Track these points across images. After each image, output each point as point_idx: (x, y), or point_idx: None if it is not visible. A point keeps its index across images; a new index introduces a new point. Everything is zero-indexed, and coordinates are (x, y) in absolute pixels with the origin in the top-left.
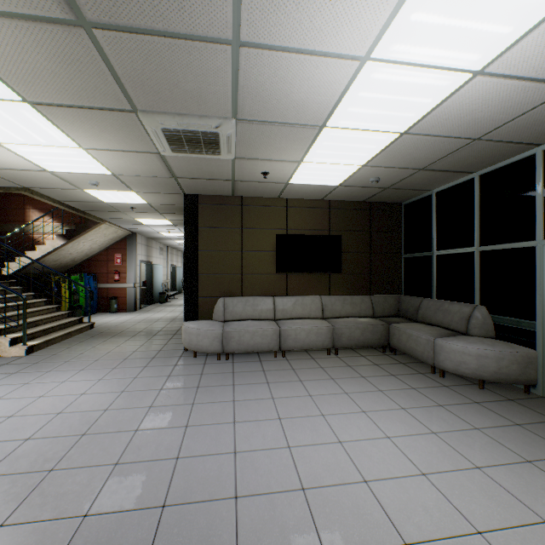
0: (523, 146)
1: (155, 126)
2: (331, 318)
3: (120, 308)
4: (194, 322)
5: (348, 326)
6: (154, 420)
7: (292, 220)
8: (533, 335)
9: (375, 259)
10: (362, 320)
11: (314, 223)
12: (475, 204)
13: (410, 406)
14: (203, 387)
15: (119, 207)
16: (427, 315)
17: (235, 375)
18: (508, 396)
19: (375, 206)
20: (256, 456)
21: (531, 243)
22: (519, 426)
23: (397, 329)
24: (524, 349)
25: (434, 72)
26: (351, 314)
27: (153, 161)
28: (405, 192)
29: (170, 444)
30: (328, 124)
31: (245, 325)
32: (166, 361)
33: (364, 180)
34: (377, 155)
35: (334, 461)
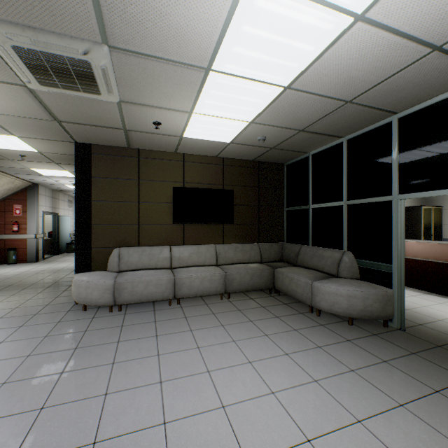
0: (383, 113)
1: (1, 41)
2: (224, 265)
3: (20, 259)
4: (85, 274)
5: (239, 272)
6: (0, 404)
7: (189, 174)
8: (390, 276)
9: (262, 211)
10: (251, 266)
11: (209, 178)
12: (344, 165)
13: (292, 351)
14: (82, 348)
15: (5, 154)
16: (305, 260)
17: (123, 329)
18: (372, 331)
19: (262, 165)
20: (121, 444)
21: (389, 197)
22: (386, 362)
23: (281, 273)
24: (383, 289)
25: (319, 9)
26: (242, 261)
27: (23, 96)
28: (288, 153)
29: (7, 444)
30: (213, 67)
31: (139, 275)
32: (49, 317)
33: (253, 138)
34: (263, 111)
35: (214, 437)
